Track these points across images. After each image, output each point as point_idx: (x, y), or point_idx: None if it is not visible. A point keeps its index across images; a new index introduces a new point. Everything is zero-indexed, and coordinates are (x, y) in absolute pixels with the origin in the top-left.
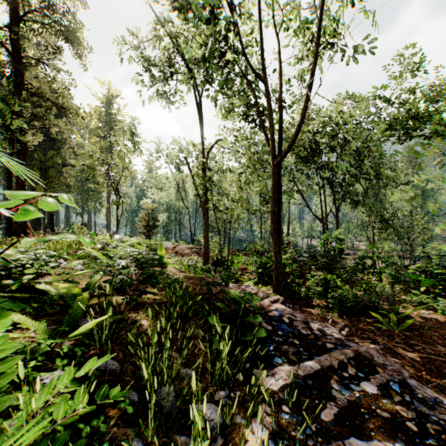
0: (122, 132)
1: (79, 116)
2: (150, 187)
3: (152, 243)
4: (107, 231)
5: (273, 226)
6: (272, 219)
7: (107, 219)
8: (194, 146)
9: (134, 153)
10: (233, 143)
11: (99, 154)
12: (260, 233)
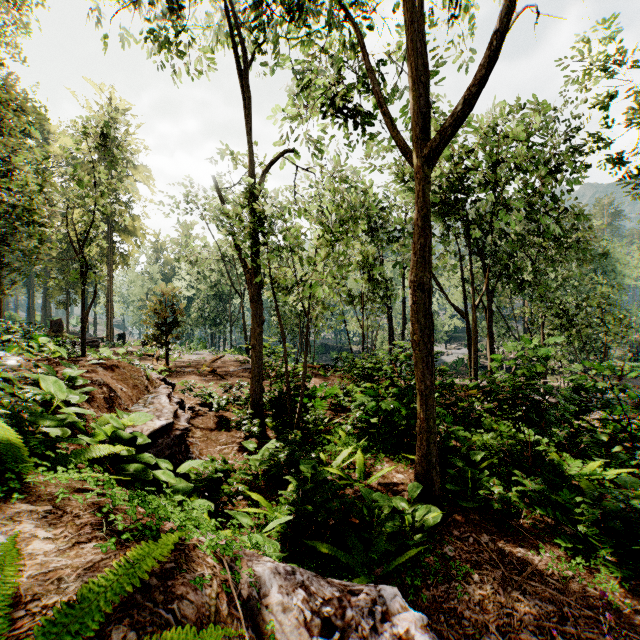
0: (133, 169)
1: (0, 99)
2: (175, 259)
3: (5, 386)
4: (108, 332)
5: (420, 321)
6: (418, 303)
7: (108, 312)
8: (233, 158)
9: (125, 183)
10: (314, 153)
11: (34, 173)
12: (363, 337)
